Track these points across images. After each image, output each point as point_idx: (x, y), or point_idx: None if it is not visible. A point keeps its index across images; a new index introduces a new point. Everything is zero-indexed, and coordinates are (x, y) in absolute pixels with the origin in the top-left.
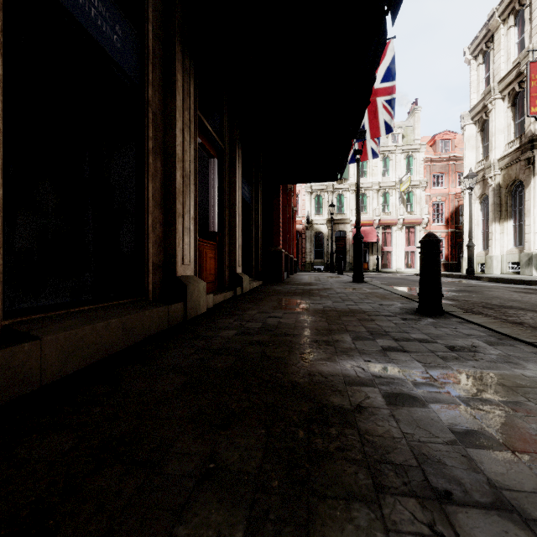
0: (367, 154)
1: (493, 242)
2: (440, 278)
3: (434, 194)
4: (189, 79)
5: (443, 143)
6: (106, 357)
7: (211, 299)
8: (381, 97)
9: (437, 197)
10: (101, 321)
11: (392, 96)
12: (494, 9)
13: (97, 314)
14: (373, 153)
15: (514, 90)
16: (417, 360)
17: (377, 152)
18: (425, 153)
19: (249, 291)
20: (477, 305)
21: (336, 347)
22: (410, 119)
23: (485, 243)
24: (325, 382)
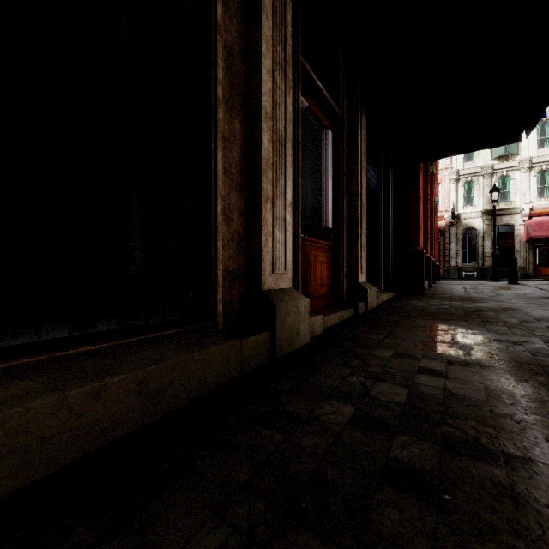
0: None
1: None
2: None
3: None
4: None
5: None
6: (91, 455)
7: (318, 323)
8: None
9: None
10: (87, 383)
11: None
12: None
13: (100, 361)
14: None
15: None
16: None
17: None
18: None
19: (376, 308)
20: None
21: None
22: None
23: None
24: None
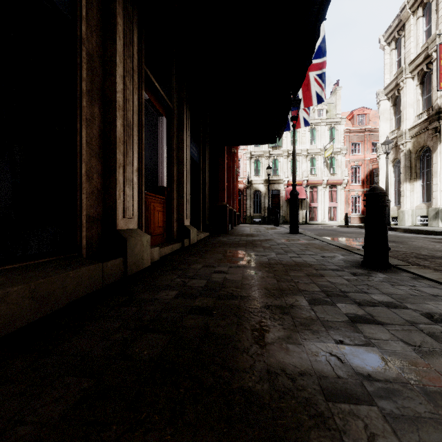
0: (300, 123)
1: (405, 198)
2: (386, 231)
3: (352, 159)
4: (132, 26)
5: (359, 118)
6: None
7: (156, 252)
8: (313, 72)
9: (355, 162)
10: None
11: (322, 71)
12: (405, 2)
13: None
14: (305, 122)
15: (423, 70)
16: (401, 339)
17: (309, 121)
18: (345, 126)
19: (196, 242)
20: (409, 256)
21: (294, 317)
22: (333, 97)
23: (397, 200)
24: (295, 391)
